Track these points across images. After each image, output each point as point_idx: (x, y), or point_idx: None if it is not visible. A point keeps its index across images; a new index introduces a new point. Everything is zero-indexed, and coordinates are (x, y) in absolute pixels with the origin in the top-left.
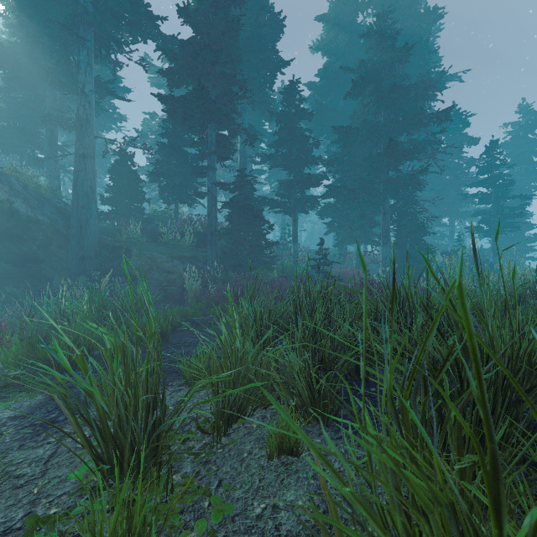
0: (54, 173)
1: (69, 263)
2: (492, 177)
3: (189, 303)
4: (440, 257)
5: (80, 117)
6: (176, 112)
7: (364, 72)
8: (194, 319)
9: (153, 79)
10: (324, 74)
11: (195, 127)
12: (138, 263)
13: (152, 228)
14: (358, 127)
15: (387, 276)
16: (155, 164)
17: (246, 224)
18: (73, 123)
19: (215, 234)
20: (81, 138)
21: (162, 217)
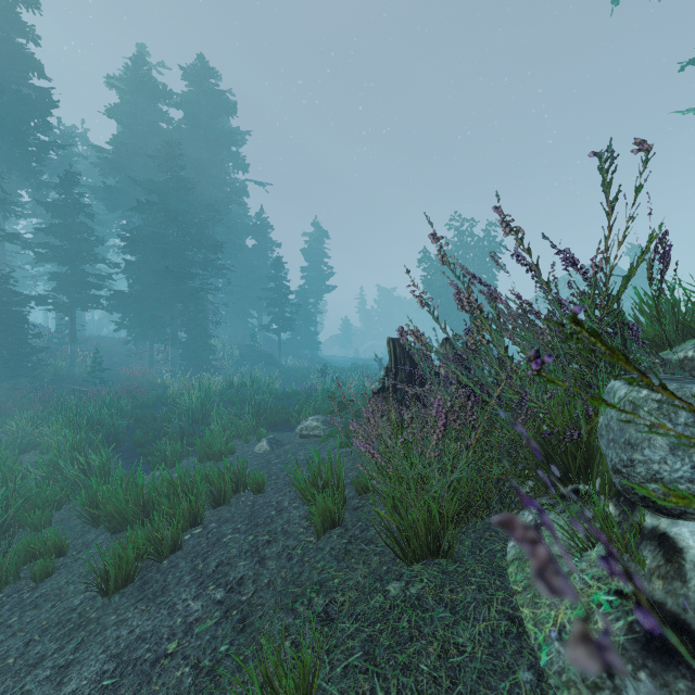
0: None
1: None
2: (275, 288)
3: None
4: (238, 351)
5: None
6: None
7: (153, 188)
8: None
9: None
10: (117, 151)
11: None
12: None
13: None
14: (145, 241)
15: (175, 374)
16: None
17: (4, 331)
18: None
19: None
20: None
21: None
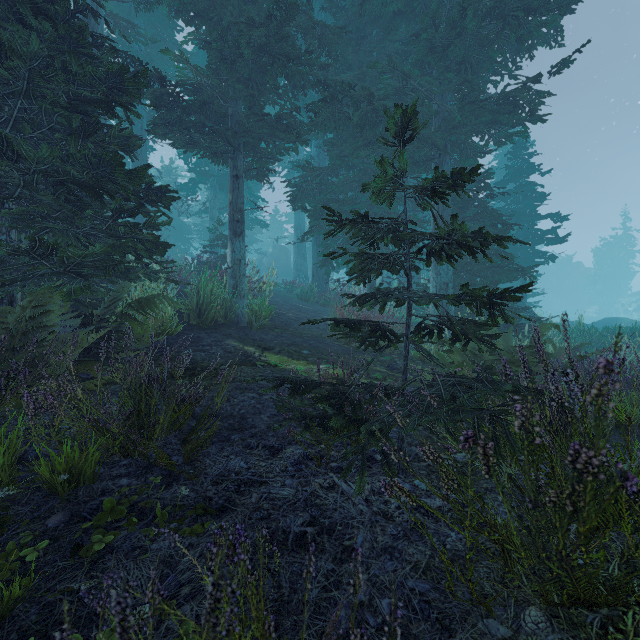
0: None
1: None
2: (531, 182)
3: None
4: None
5: None
6: None
7: None
8: None
9: None
10: None
11: None
12: None
13: None
14: None
15: None
16: None
17: None
18: None
19: None
20: None
21: None
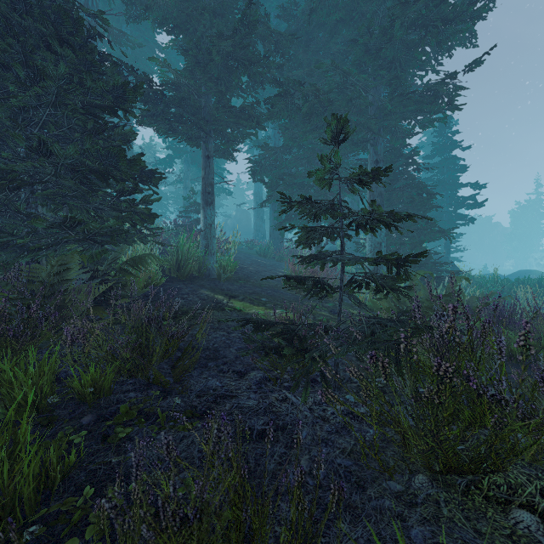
0: None
1: None
2: (453, 156)
3: None
4: None
5: None
6: None
7: None
8: None
9: None
10: None
11: None
12: None
13: None
14: None
15: None
16: None
17: None
18: None
19: None
20: None
21: None
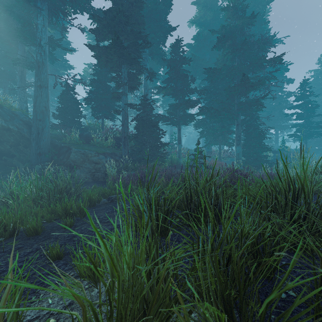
0: (24, 99)
1: (30, 157)
2: (305, 102)
3: (107, 184)
4: (271, 153)
5: (38, 61)
6: (101, 56)
7: (224, 33)
8: (109, 196)
9: (90, 43)
10: (197, 37)
11: (114, 67)
12: (75, 157)
13: (86, 134)
14: (221, 69)
15: (239, 166)
16: (89, 93)
17: (147, 131)
18: (34, 65)
19: (127, 138)
20: (39, 75)
21: (93, 128)
